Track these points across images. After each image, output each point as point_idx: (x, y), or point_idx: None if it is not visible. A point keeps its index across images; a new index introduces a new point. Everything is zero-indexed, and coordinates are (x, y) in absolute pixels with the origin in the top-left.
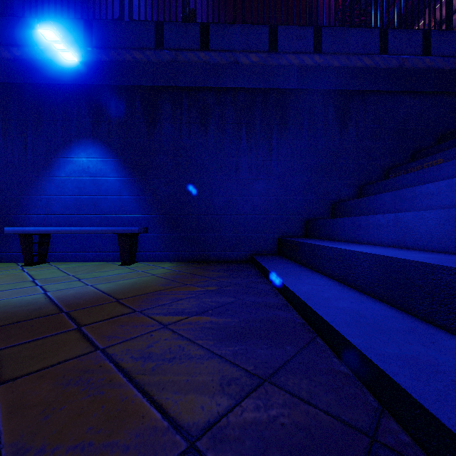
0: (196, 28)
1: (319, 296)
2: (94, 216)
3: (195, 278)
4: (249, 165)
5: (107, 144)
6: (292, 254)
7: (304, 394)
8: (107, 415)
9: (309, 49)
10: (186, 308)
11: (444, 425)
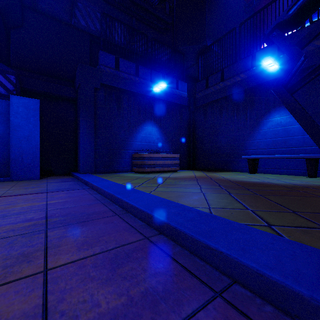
0: None
1: None
2: (284, 149)
3: None
4: None
5: None
6: None
7: None
8: None
9: None
10: None
11: None
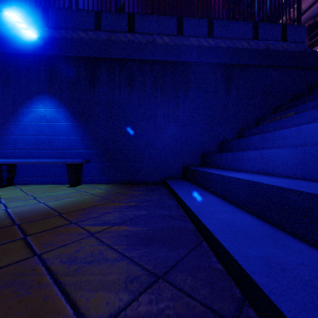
0: (125, 17)
1: (207, 209)
2: (49, 151)
3: (122, 196)
4: (162, 115)
5: (60, 98)
6: (192, 178)
7: (188, 288)
8: (28, 313)
9: (205, 34)
10: (110, 219)
11: (285, 316)
